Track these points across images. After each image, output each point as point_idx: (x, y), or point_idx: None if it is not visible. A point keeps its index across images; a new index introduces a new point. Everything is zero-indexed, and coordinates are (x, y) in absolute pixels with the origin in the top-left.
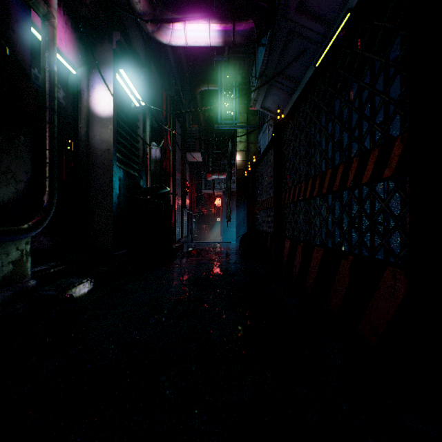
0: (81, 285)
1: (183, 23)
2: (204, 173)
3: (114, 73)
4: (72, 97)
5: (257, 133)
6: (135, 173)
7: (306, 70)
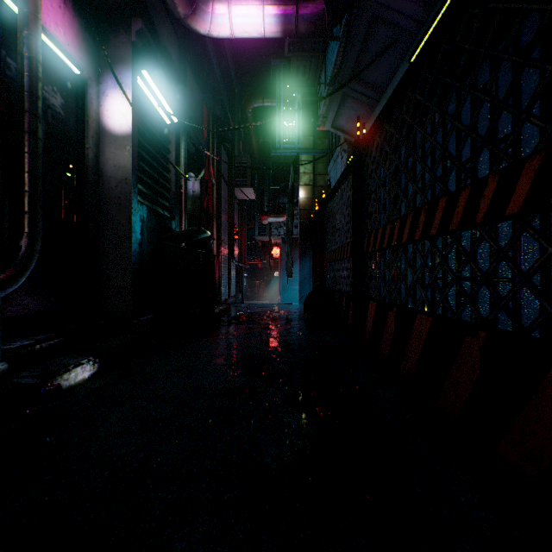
0: (78, 368)
1: (227, 5)
2: (258, 215)
3: (133, 75)
4: (74, 106)
5: (326, 162)
6: (165, 212)
7: (394, 73)
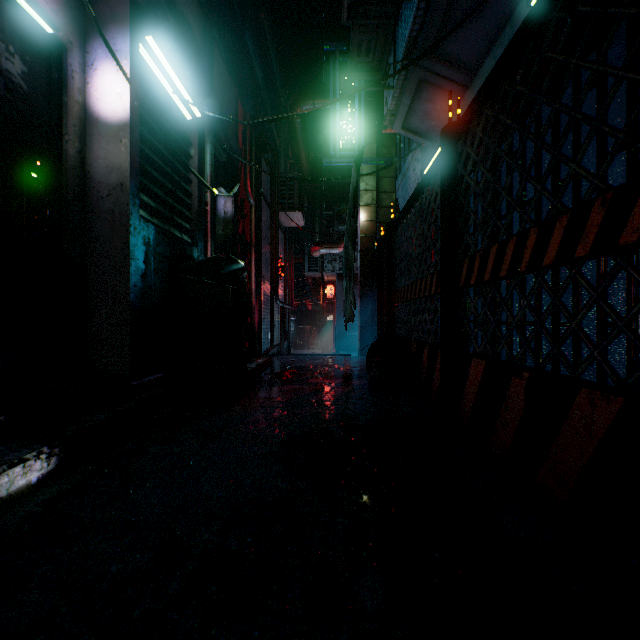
0: (15, 469)
1: None
2: (308, 247)
3: (133, 40)
4: (45, 79)
5: (393, 176)
6: (184, 236)
7: (493, 44)
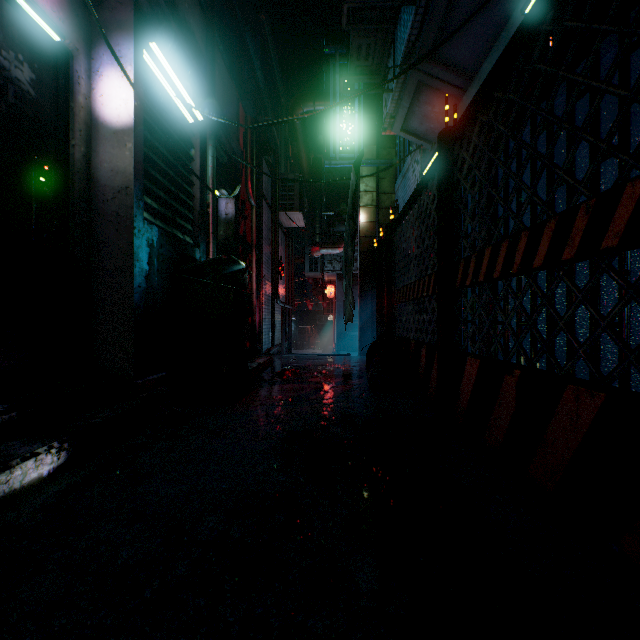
0: (28, 462)
1: None
2: (309, 247)
3: (137, 46)
4: (52, 86)
5: (393, 177)
6: (186, 238)
7: (490, 48)
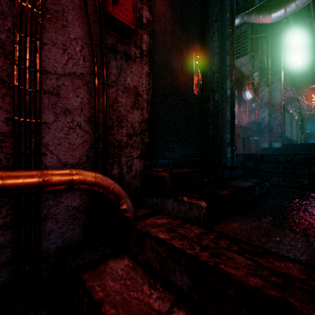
0: None
1: None
2: None
3: None
4: None
5: None
6: None
7: None
